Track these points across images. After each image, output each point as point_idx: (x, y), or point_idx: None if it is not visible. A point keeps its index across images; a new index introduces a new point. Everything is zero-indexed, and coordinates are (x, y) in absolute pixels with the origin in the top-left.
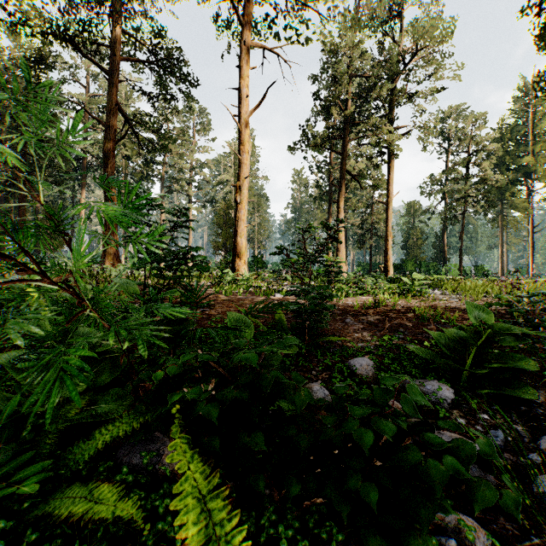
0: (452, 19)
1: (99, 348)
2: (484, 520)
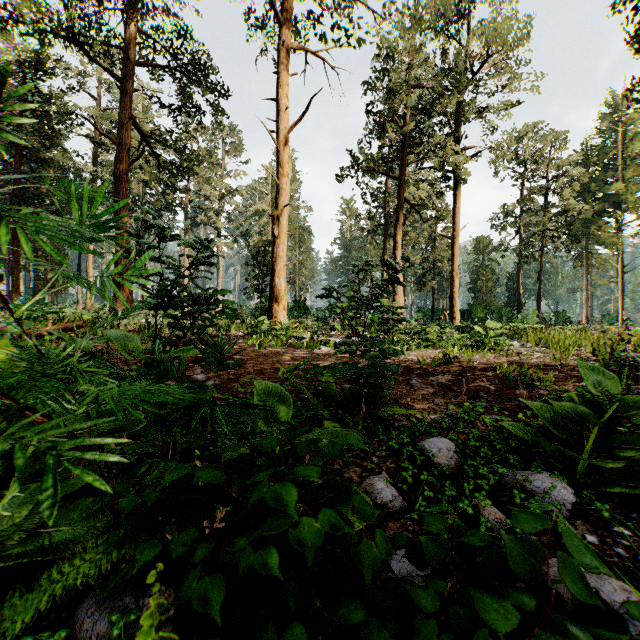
0: (530, 19)
1: None
2: None
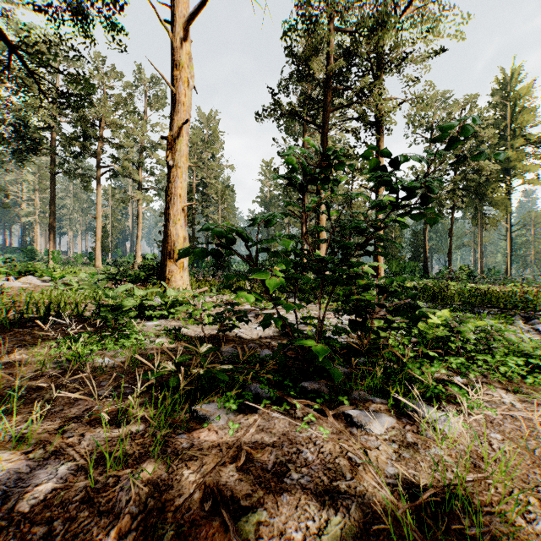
0: None
1: None
2: None
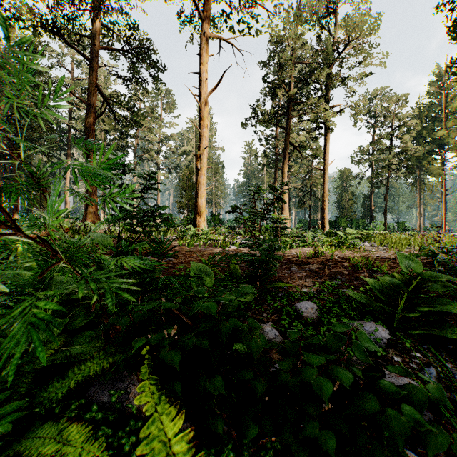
0: (378, 15)
1: (73, 295)
2: (425, 455)
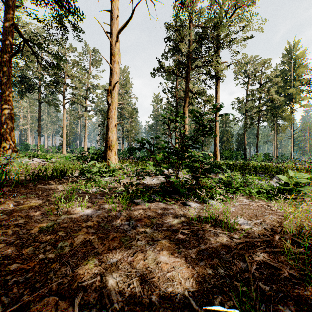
0: None
1: None
2: None
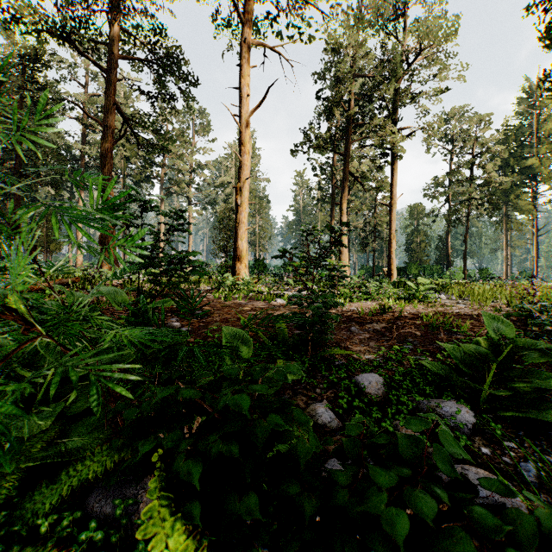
0: (457, 18)
1: None
2: None
